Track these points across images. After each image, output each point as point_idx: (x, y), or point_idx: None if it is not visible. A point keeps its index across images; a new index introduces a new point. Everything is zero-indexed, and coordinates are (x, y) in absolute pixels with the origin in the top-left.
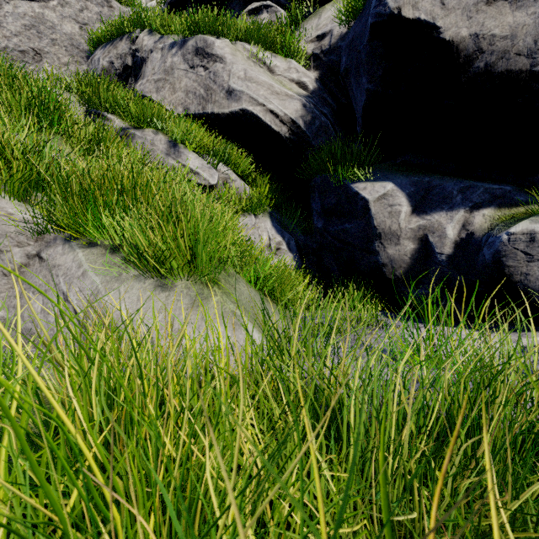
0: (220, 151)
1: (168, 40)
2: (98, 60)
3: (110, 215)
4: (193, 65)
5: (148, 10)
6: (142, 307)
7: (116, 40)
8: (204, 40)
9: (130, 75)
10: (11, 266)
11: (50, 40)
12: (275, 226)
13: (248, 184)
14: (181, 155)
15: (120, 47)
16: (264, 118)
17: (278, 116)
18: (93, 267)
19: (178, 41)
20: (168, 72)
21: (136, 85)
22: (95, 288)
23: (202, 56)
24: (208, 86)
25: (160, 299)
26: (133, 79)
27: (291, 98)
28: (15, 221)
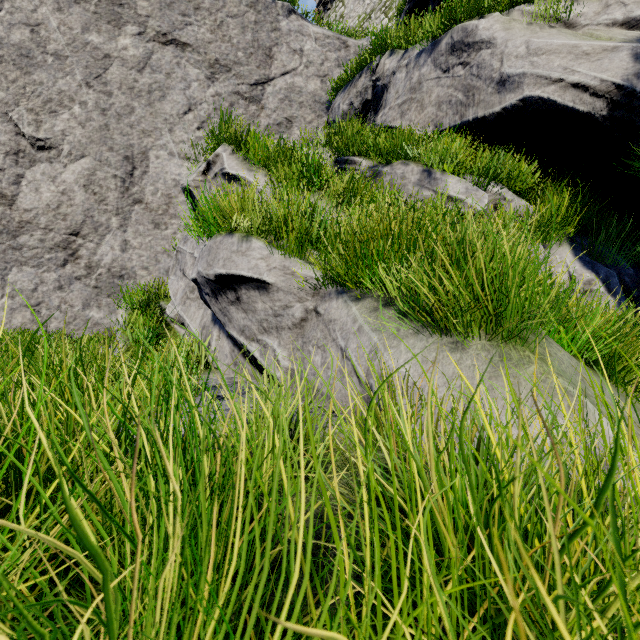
0: (490, 165)
1: (413, 52)
2: (338, 106)
3: (384, 264)
4: (447, 67)
5: (379, 33)
6: (429, 371)
7: (355, 78)
8: (462, 30)
9: (369, 110)
10: (294, 320)
11: (298, 104)
12: (580, 258)
13: (529, 202)
14: (437, 182)
15: (360, 84)
16: (561, 99)
17: (587, 89)
18: (368, 322)
19: (427, 47)
20: (414, 89)
21: (376, 118)
22: (373, 345)
23: (460, 50)
24: (468, 86)
25: (450, 362)
26: (372, 113)
27: (614, 51)
28: (297, 279)
